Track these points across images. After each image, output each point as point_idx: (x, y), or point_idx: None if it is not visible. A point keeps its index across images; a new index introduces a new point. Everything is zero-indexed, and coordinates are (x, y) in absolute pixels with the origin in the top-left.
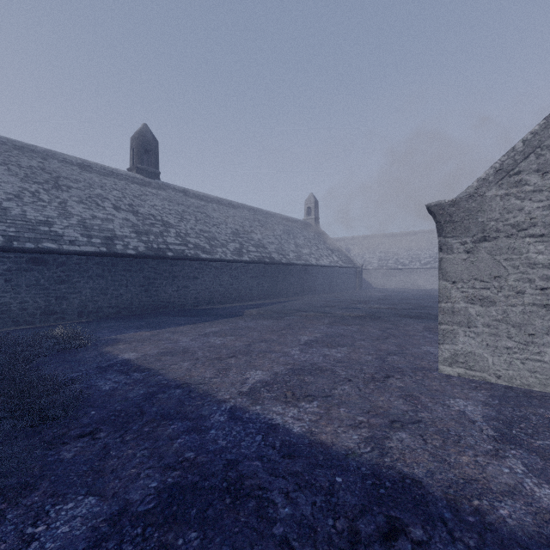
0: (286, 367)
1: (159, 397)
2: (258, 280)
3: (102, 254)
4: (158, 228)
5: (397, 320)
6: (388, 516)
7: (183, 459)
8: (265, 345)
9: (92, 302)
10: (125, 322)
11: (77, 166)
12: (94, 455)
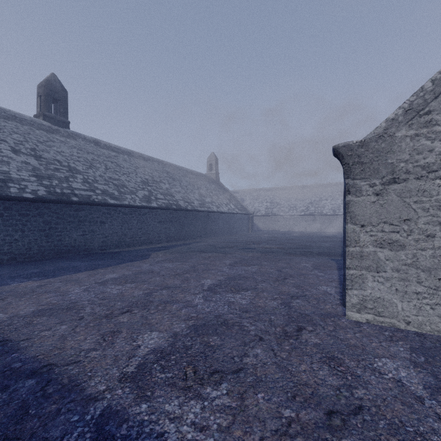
0: (188, 323)
1: None
2: (165, 224)
3: None
4: (63, 173)
5: (288, 259)
6: None
7: None
8: (166, 292)
9: None
10: (14, 270)
11: None
12: None
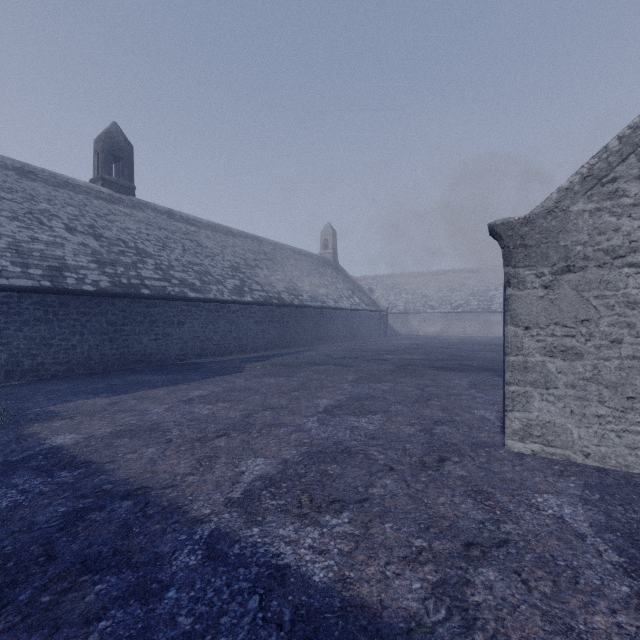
0: (300, 450)
1: (90, 519)
2: (264, 326)
3: (44, 291)
4: (130, 257)
5: (435, 375)
6: None
7: None
8: (270, 414)
9: (28, 357)
10: (75, 385)
11: (14, 171)
12: None
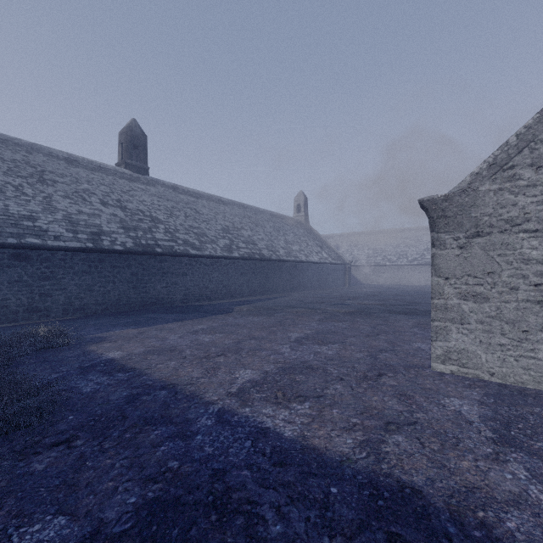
0: (276, 365)
1: (143, 399)
2: (248, 276)
3: (88, 250)
4: (147, 223)
5: (387, 317)
6: (389, 533)
7: (166, 469)
8: (254, 342)
9: (78, 299)
10: (111, 319)
11: (64, 160)
12: (68, 466)
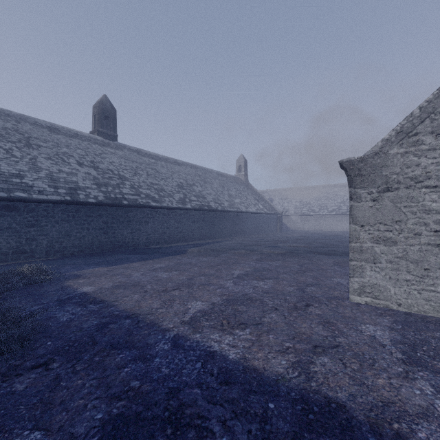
0: (222, 298)
1: (110, 327)
2: (198, 224)
3: (67, 202)
4: (115, 181)
5: (311, 257)
6: None
7: (128, 388)
8: (204, 278)
9: (58, 243)
10: (86, 259)
11: (47, 128)
12: (45, 386)
